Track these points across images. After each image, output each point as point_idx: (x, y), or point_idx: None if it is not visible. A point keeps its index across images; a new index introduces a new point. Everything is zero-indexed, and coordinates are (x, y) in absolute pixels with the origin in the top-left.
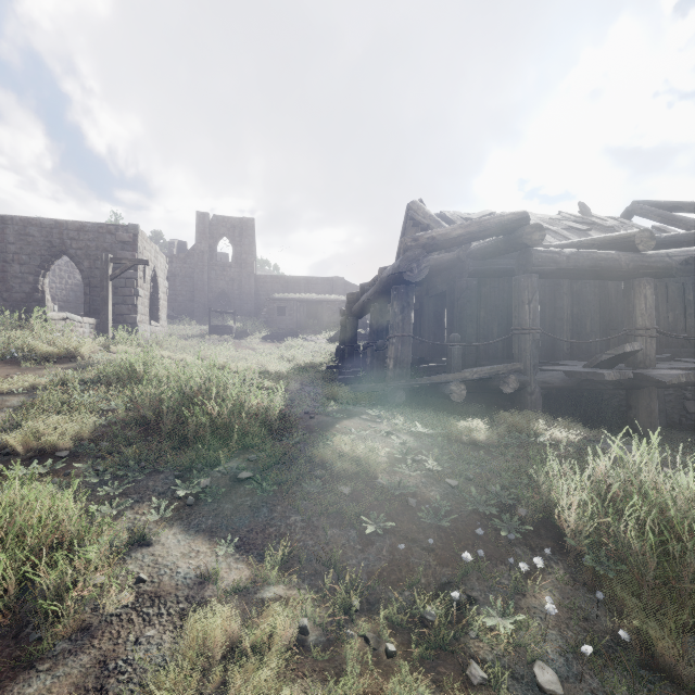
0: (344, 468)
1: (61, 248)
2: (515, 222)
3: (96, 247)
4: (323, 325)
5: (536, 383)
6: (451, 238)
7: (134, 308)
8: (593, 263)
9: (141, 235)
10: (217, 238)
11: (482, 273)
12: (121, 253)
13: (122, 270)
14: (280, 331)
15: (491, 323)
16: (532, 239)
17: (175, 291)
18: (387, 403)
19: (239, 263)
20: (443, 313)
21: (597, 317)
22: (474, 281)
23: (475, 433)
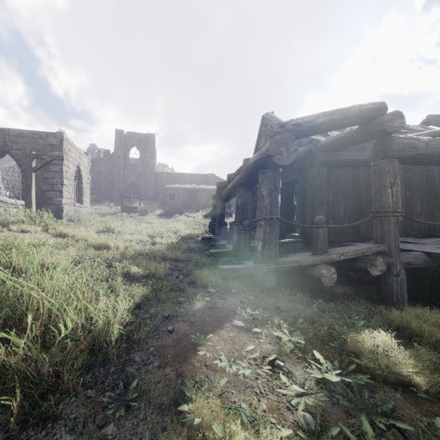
0: None
1: (4, 148)
2: (374, 111)
3: (31, 148)
4: (200, 206)
5: (401, 265)
6: (315, 125)
7: (60, 194)
8: None
9: (66, 140)
10: (129, 147)
11: (331, 163)
12: (50, 153)
13: (42, 164)
14: (171, 210)
15: (338, 205)
16: (393, 126)
17: (100, 183)
18: (256, 287)
19: (144, 164)
20: (293, 197)
21: (426, 200)
22: (324, 170)
23: (400, 367)
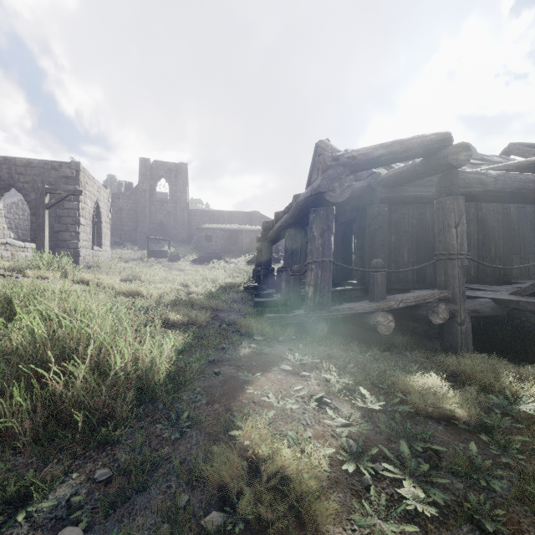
0: (259, 517)
1: (9, 181)
2: (438, 142)
3: (41, 181)
4: (242, 250)
5: (466, 313)
6: (372, 158)
7: (76, 235)
8: (521, 185)
9: (83, 171)
10: (157, 179)
11: (393, 199)
12: (64, 187)
13: (57, 200)
14: (207, 255)
15: (401, 248)
16: (458, 159)
17: (122, 222)
18: (307, 336)
19: (174, 199)
20: (351, 239)
21: (501, 243)
22: (385, 208)
23: (444, 403)
